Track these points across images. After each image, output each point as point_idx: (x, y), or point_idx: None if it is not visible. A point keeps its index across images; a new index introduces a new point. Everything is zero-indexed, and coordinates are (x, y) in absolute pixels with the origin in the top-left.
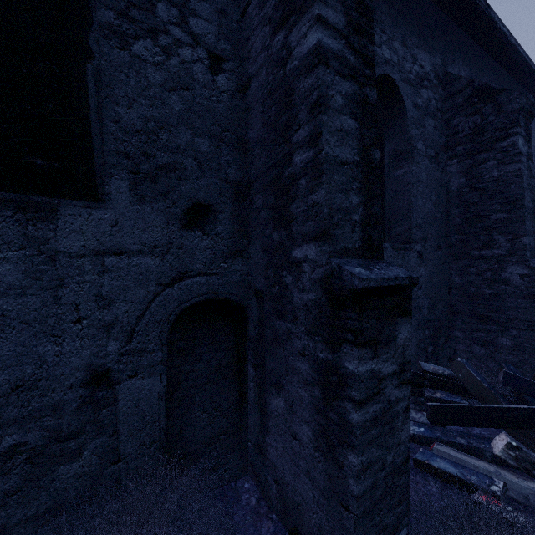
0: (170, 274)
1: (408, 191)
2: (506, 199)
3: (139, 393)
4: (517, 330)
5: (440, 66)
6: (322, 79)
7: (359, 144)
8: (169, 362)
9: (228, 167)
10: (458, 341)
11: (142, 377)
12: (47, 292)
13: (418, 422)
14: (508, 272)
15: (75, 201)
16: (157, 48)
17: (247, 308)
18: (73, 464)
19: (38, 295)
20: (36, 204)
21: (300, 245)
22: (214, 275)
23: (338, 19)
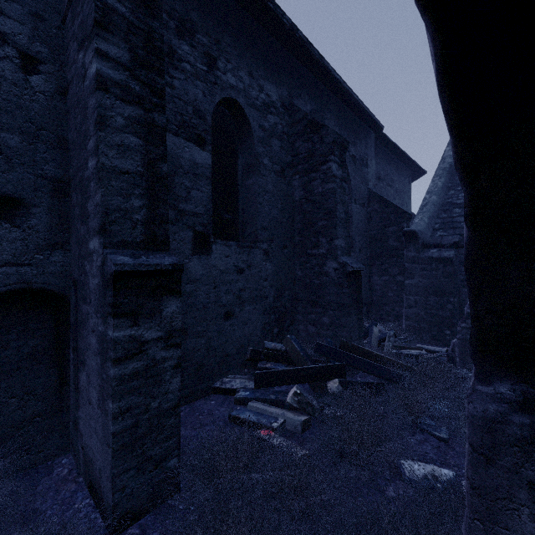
0: None
1: (255, 198)
2: (326, 210)
3: None
4: (332, 311)
5: (287, 97)
6: (100, 102)
7: (144, 158)
8: None
9: (46, 164)
10: (300, 323)
11: None
12: None
13: (248, 388)
14: (328, 267)
15: None
16: None
17: (70, 297)
18: None
19: None
20: None
21: (92, 238)
22: (27, 266)
23: (122, 54)
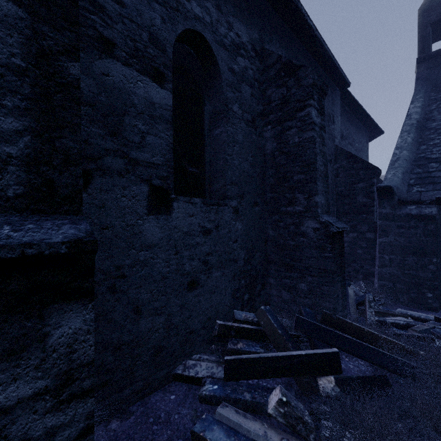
0: None
1: (223, 149)
2: (304, 162)
3: None
4: (311, 277)
5: (258, 41)
6: None
7: (28, 43)
8: None
9: None
10: (272, 287)
11: None
12: None
13: (216, 378)
14: (305, 226)
15: None
16: None
17: None
18: None
19: None
20: None
21: None
22: None
23: None
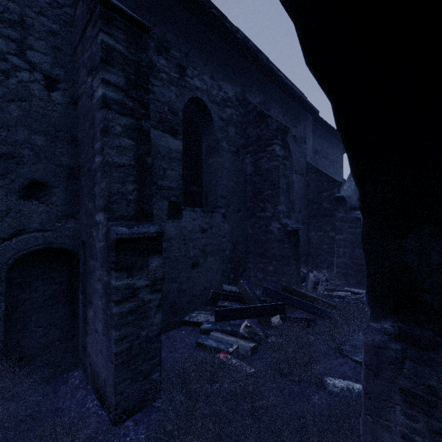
0: (9, 231)
1: (215, 173)
2: (271, 182)
3: None
4: (276, 261)
5: (241, 93)
6: (105, 117)
7: (135, 154)
8: (7, 293)
9: (62, 156)
10: (250, 270)
11: None
12: None
13: (210, 322)
14: (272, 227)
15: None
16: None
17: (79, 254)
18: None
19: None
20: None
21: (98, 213)
22: (49, 231)
23: (120, 80)
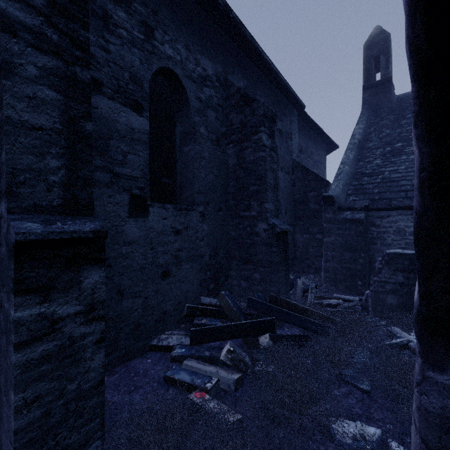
0: None
1: (192, 164)
2: (257, 176)
3: None
4: (263, 268)
5: (222, 73)
6: (4, 46)
7: (63, 114)
8: None
9: None
10: (233, 278)
11: None
12: None
13: (184, 345)
14: (258, 228)
15: None
16: None
17: None
18: None
19: None
20: None
21: (0, 201)
22: None
23: None
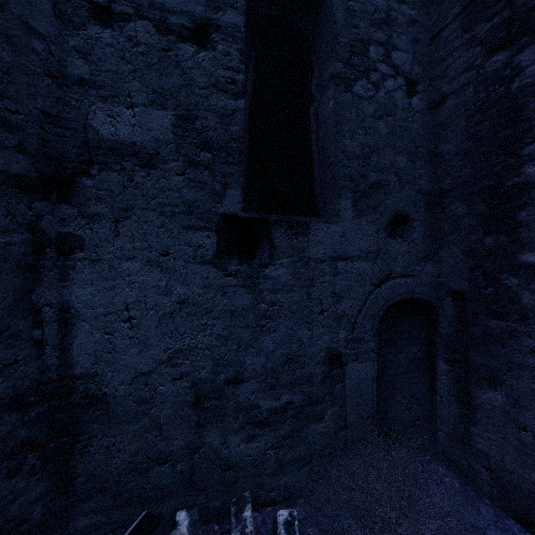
0: (379, 276)
1: None
2: None
3: (358, 374)
4: None
5: None
6: None
7: None
8: (378, 351)
9: (421, 179)
10: None
11: (360, 361)
12: (303, 289)
13: None
14: None
15: (319, 219)
16: (369, 85)
17: (436, 308)
18: (318, 424)
19: (299, 291)
20: (297, 222)
21: (534, 250)
22: (410, 277)
23: None
